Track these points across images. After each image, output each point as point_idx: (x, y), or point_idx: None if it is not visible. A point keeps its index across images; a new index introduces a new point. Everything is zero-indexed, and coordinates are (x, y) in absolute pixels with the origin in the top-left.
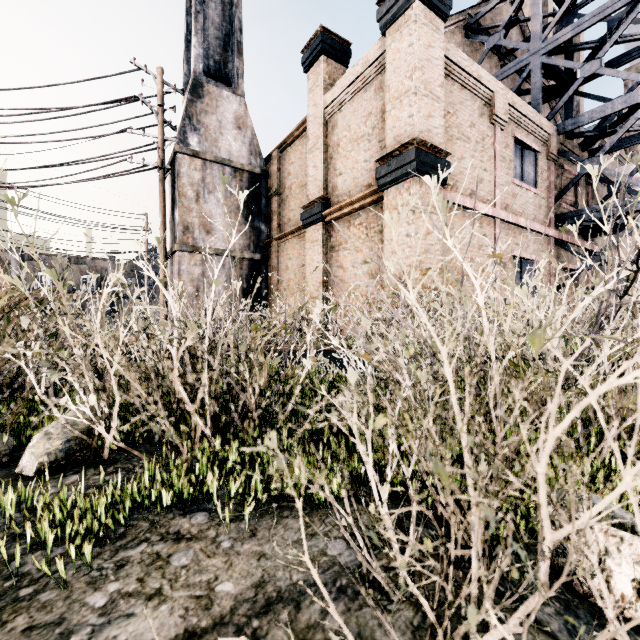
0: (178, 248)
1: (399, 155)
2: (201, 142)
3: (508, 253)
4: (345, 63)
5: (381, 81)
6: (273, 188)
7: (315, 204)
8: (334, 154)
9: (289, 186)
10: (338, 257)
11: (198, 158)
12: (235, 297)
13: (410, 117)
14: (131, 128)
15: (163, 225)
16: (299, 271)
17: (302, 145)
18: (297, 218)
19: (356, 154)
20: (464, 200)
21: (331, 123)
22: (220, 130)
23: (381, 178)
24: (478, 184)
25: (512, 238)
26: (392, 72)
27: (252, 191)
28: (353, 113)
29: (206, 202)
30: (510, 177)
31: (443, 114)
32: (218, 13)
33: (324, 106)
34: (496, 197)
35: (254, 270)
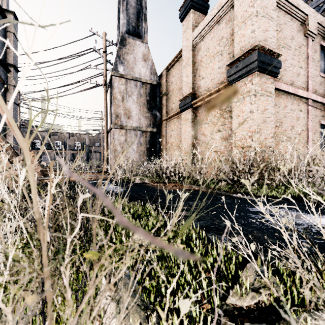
0: (113, 127)
1: (244, 58)
2: (125, 69)
3: (316, 122)
4: (205, 12)
5: (230, 15)
6: (163, 92)
7: (187, 98)
8: (198, 67)
9: (172, 90)
10: (201, 128)
11: (123, 78)
12: (142, 152)
13: (252, 32)
14: (90, 65)
15: (106, 115)
16: (177, 137)
17: (179, 65)
18: (176, 107)
19: (213, 64)
20: (288, 87)
21: (197, 49)
22: (135, 62)
23: (231, 76)
24: (296, 77)
25: (319, 112)
26: (238, 6)
27: (152, 94)
28: (211, 40)
29: (127, 101)
30: (318, 72)
31: (275, 29)
32: (134, 0)
33: (192, 39)
34: (309, 85)
35: (153, 137)
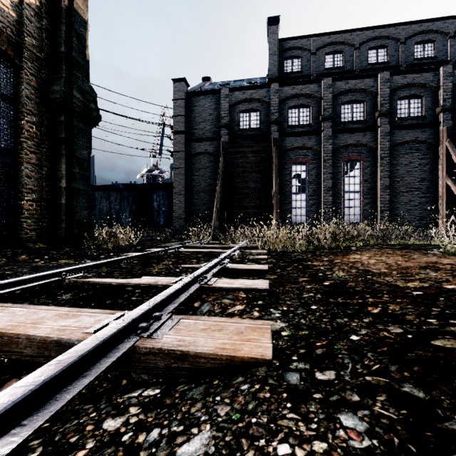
0: None
1: None
2: None
3: None
4: None
5: None
6: None
7: None
8: None
9: None
10: None
11: None
12: None
13: None
14: None
15: None
16: None
17: None
18: None
19: None
20: None
21: None
22: None
23: None
24: None
25: None
26: None
27: None
28: None
29: None
30: None
31: None
32: None
33: None
34: None
35: None
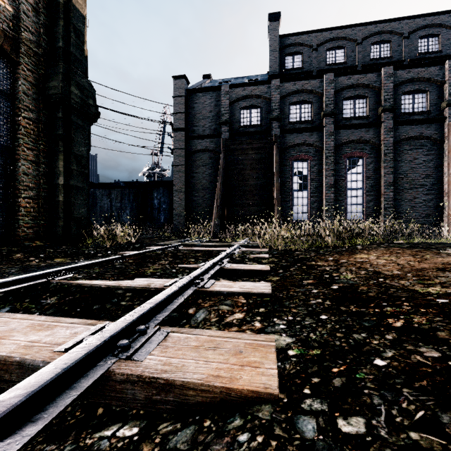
0: None
1: None
2: None
3: None
4: None
5: None
6: None
7: None
8: None
9: None
10: None
11: None
12: None
13: None
14: None
15: None
16: None
17: None
18: None
19: None
20: None
21: None
22: None
23: None
24: None
25: None
26: None
27: None
28: None
29: None
30: None
31: None
32: None
33: None
34: None
35: None
